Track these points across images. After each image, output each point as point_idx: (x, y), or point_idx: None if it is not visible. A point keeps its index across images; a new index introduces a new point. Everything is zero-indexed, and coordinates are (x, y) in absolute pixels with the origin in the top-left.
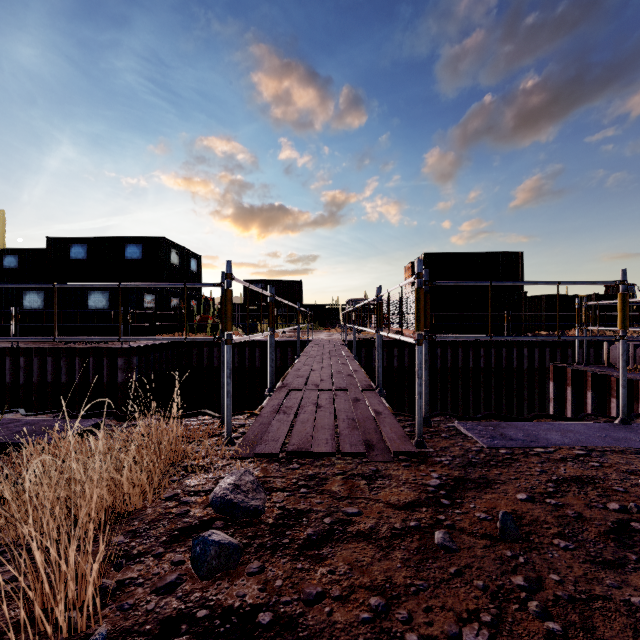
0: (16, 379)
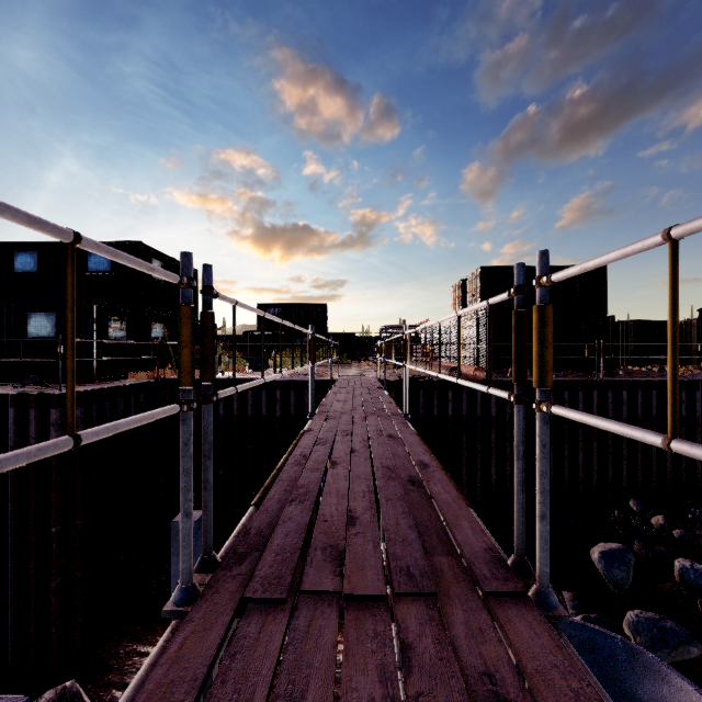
0: None
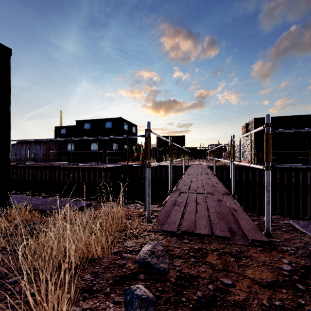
0: (64, 180)
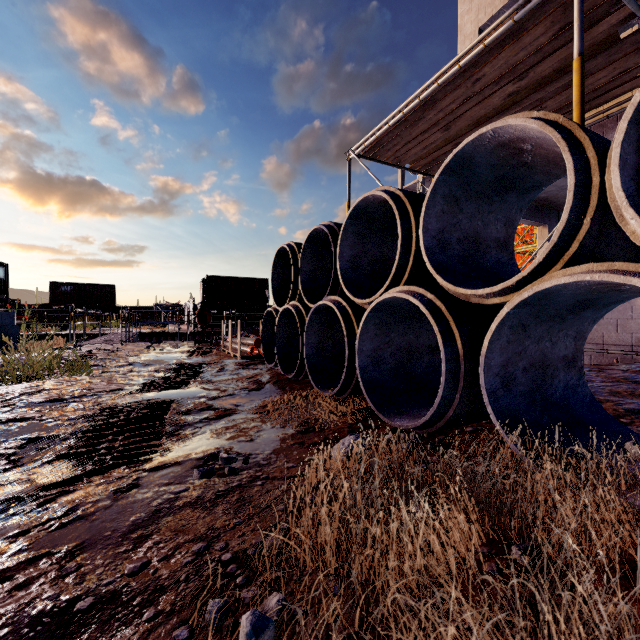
0: None
